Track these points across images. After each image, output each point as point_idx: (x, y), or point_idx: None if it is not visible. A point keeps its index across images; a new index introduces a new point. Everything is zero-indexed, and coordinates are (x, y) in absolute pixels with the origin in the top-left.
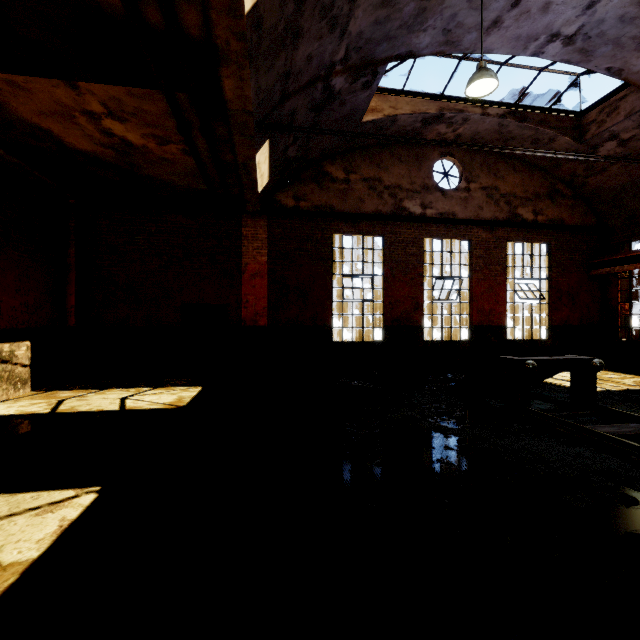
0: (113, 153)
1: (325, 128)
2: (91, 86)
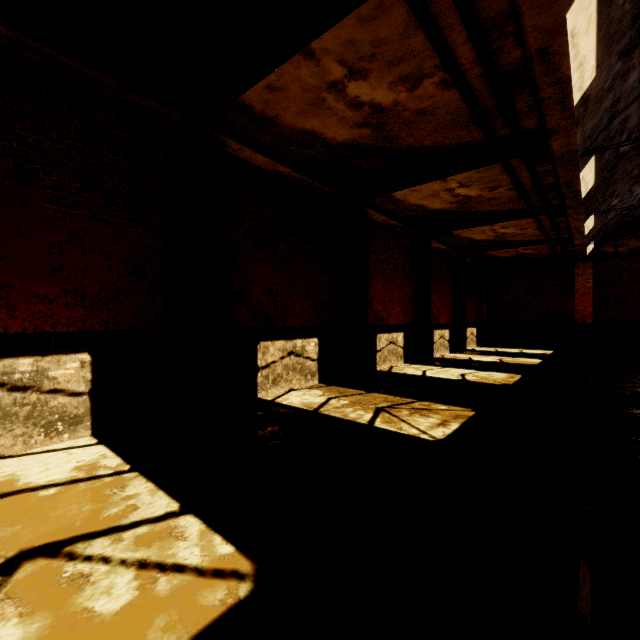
0: (516, 255)
1: (634, 213)
2: (522, 247)
